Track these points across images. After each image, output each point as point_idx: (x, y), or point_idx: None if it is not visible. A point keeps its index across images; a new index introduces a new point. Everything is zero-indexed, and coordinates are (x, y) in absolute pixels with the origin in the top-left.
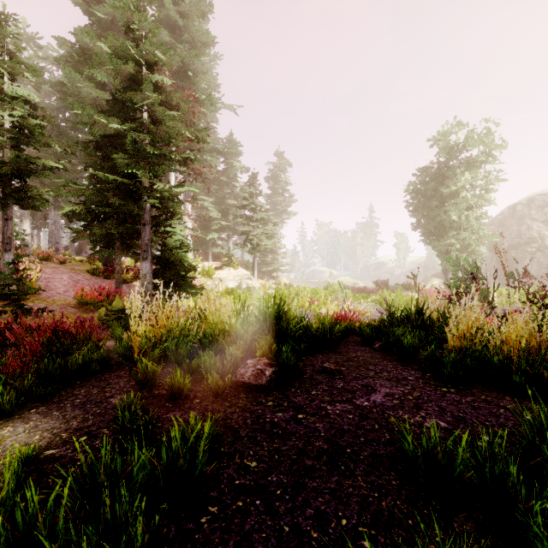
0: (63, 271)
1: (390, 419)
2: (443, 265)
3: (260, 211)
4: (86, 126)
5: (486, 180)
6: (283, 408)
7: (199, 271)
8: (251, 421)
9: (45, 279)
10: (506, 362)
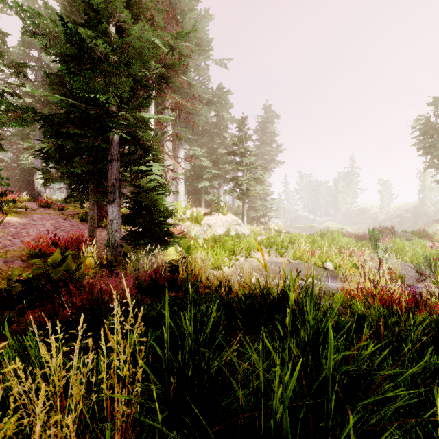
0: (54, 216)
1: None
2: None
3: (250, 155)
4: (35, 38)
5: None
6: None
7: (188, 217)
8: None
9: (23, 225)
10: None
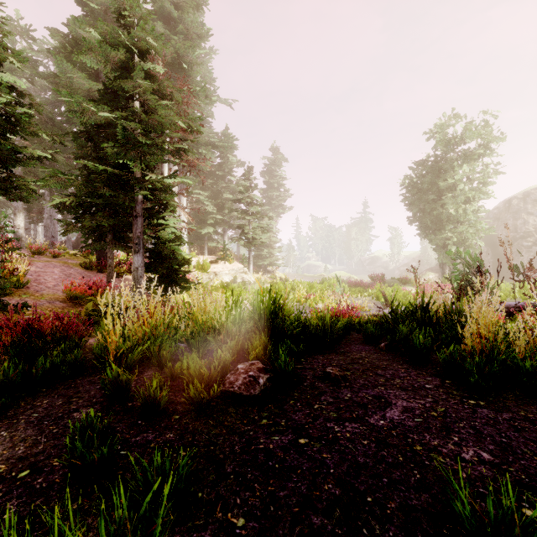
0: (56, 264)
1: (416, 446)
2: (440, 259)
3: (256, 204)
4: (74, 114)
5: (484, 173)
6: (280, 428)
7: (194, 265)
8: (240, 448)
9: (36, 273)
10: None
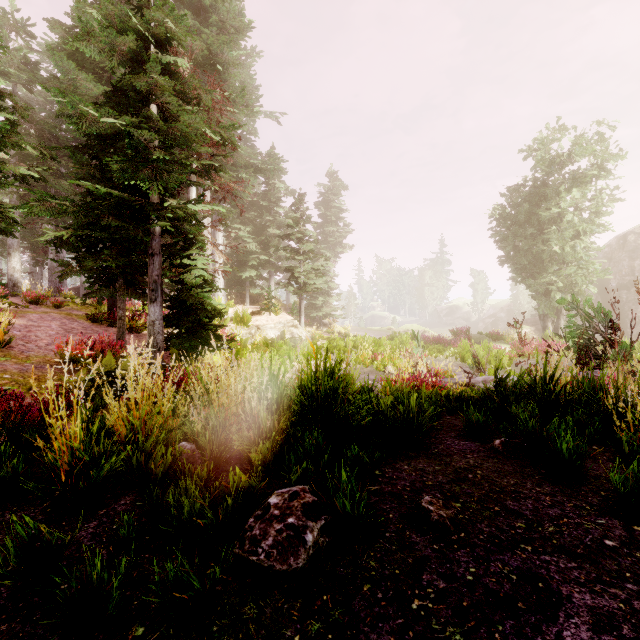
0: (55, 316)
1: None
2: (541, 310)
3: (308, 241)
4: (70, 120)
5: (597, 200)
6: None
7: (231, 317)
8: None
9: (26, 328)
10: None
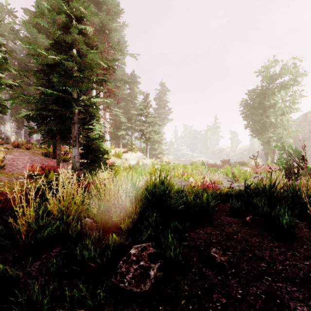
0: (27, 154)
1: None
2: (265, 150)
3: (151, 117)
4: (33, 57)
5: (293, 96)
6: None
7: (113, 154)
8: None
9: (12, 159)
10: None
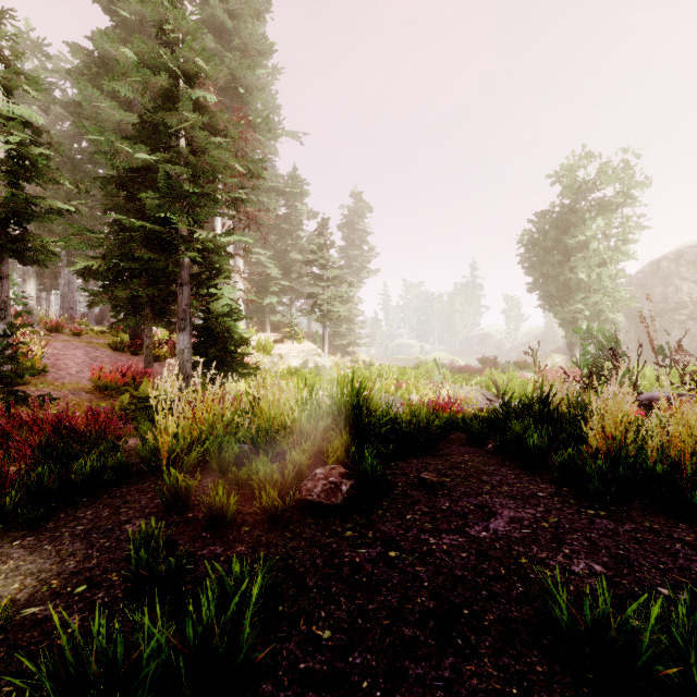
0: (77, 345)
1: (521, 559)
2: (568, 338)
3: (332, 267)
4: (105, 156)
5: (624, 227)
6: (368, 540)
7: (253, 346)
8: (322, 562)
9: (53, 356)
10: (673, 472)
